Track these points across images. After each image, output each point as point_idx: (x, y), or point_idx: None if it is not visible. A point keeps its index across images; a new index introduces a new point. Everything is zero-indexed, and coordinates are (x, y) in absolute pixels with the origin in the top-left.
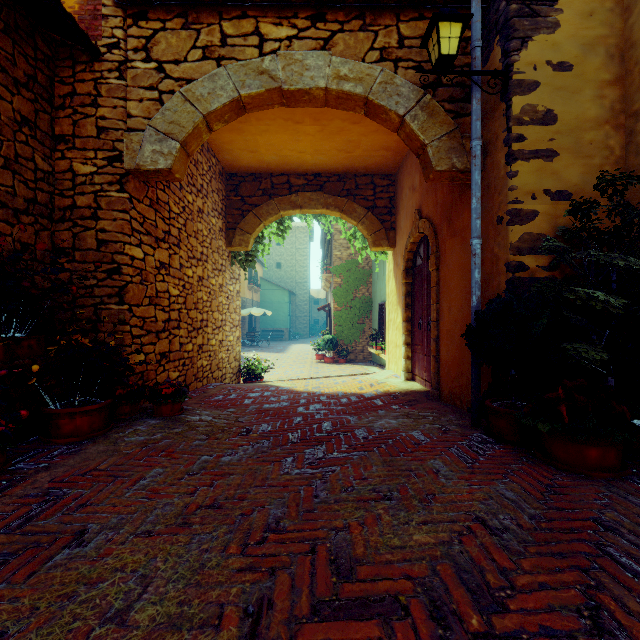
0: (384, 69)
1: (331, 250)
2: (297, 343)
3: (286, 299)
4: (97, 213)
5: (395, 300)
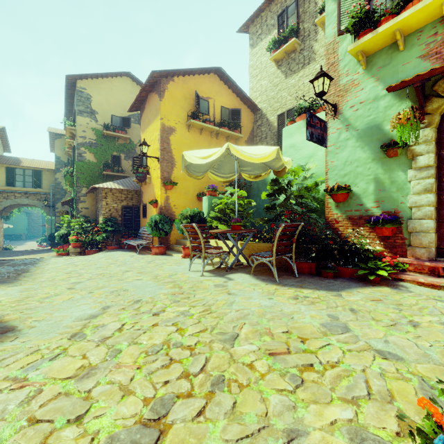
0: (38, 201)
1: None
2: (31, 241)
3: (24, 217)
4: None
5: None
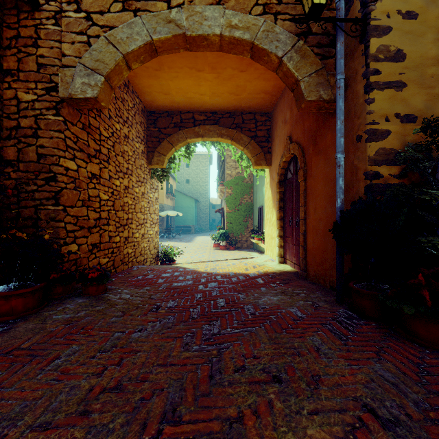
0: (266, 20)
1: (224, 170)
2: (200, 235)
3: (193, 205)
4: (37, 132)
5: (271, 204)
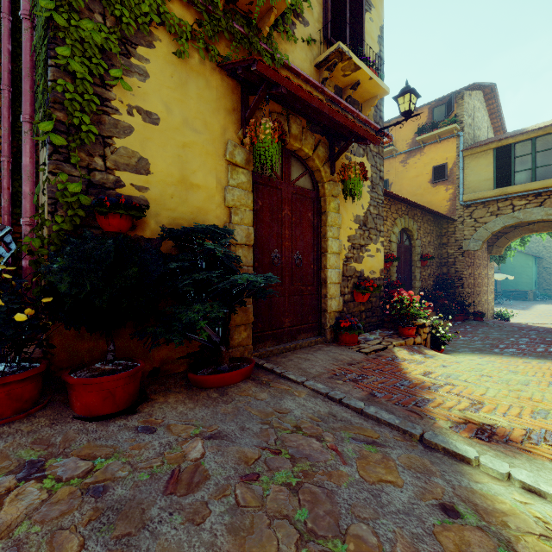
0: None
1: None
2: (543, 303)
3: (530, 263)
4: (455, 263)
5: None
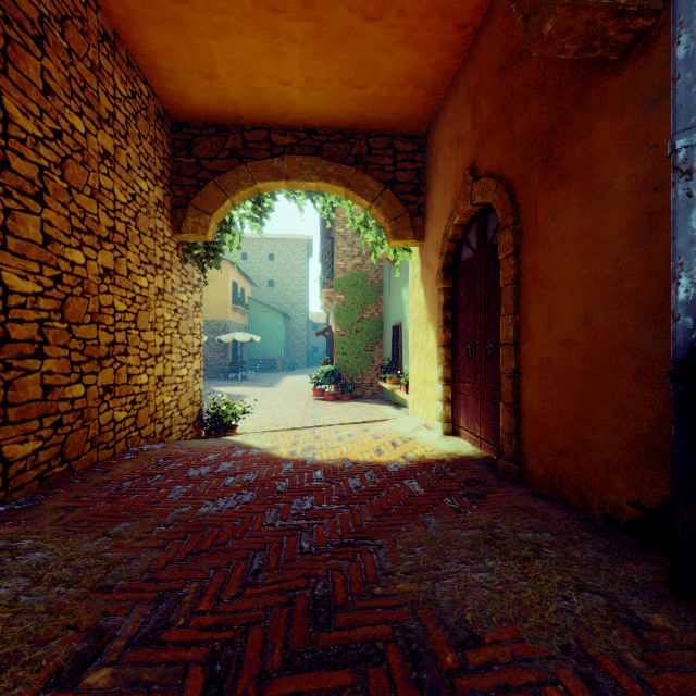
0: None
1: (332, 260)
2: (292, 374)
3: (279, 323)
4: None
5: (424, 316)
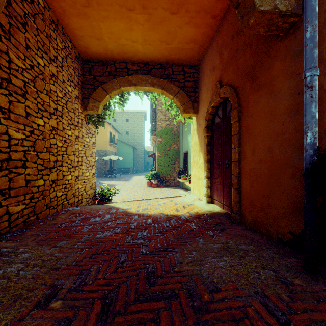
0: None
1: (156, 122)
2: (137, 175)
3: (131, 151)
4: None
5: (198, 148)
